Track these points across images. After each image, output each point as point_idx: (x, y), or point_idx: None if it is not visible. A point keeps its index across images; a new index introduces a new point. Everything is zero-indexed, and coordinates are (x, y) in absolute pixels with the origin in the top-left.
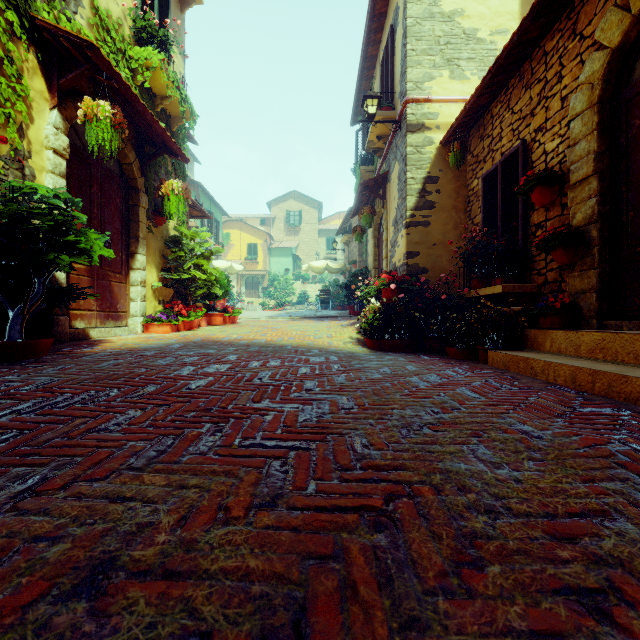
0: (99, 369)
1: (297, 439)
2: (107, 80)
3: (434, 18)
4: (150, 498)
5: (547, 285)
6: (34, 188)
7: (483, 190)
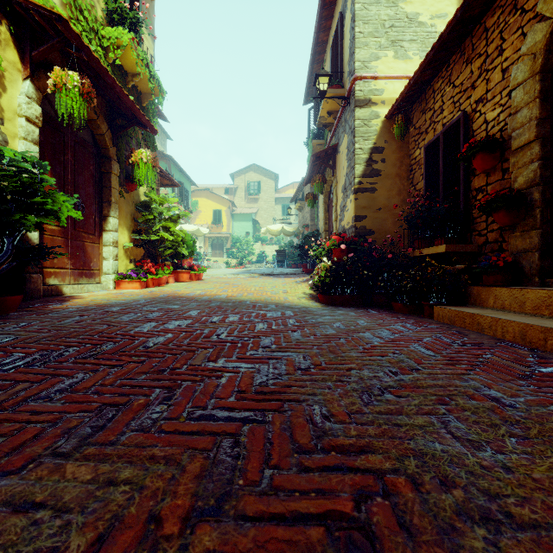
0: (61, 326)
1: (251, 408)
2: (77, 52)
3: (380, 3)
4: (65, 503)
5: (488, 245)
6: (2, 151)
7: (425, 159)
